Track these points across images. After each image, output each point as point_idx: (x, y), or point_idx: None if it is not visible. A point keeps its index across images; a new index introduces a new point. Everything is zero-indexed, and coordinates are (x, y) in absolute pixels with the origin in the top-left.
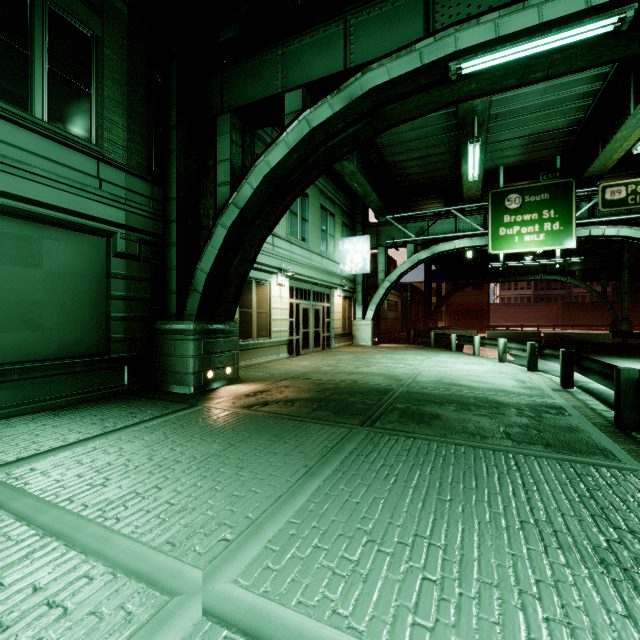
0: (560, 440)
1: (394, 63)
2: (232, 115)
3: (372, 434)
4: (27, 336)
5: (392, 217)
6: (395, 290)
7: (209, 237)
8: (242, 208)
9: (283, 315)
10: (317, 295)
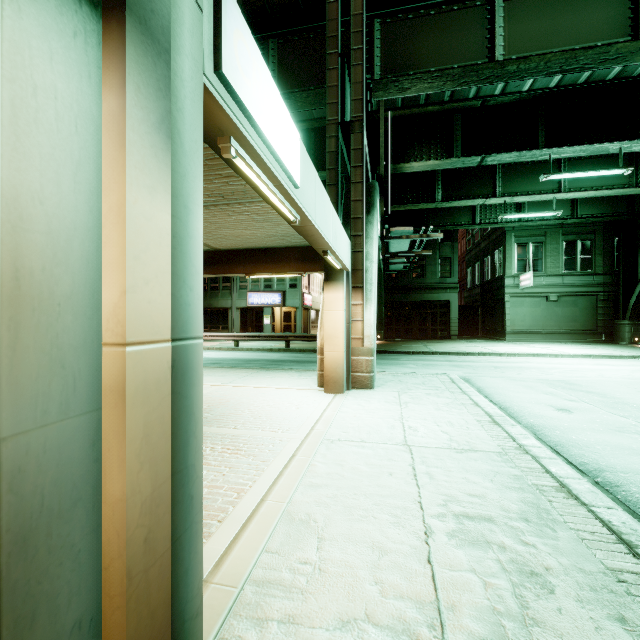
0: None
1: None
2: None
3: None
4: (574, 324)
5: None
6: None
7: (633, 292)
8: None
9: None
10: None
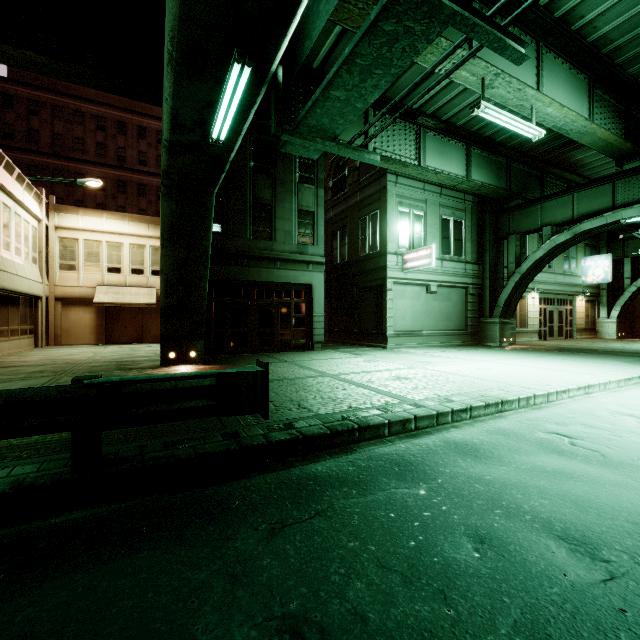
0: None
1: (594, 221)
2: (516, 235)
3: (580, 353)
4: (449, 323)
5: (638, 233)
6: None
7: (505, 285)
8: (522, 274)
9: (535, 315)
10: (560, 301)
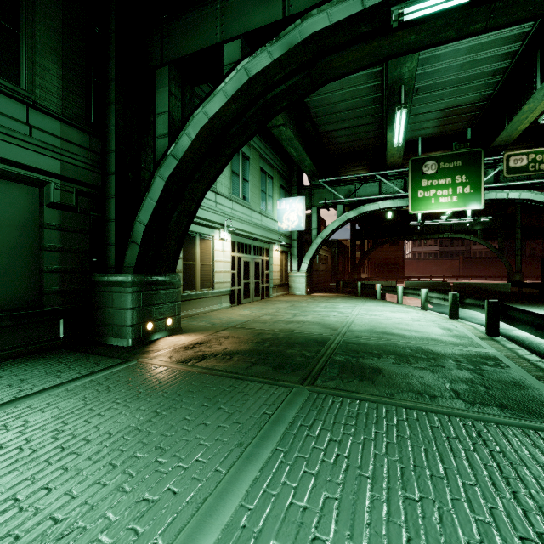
0: (513, 399)
1: (335, 8)
2: (171, 67)
3: (314, 395)
4: None
5: (324, 181)
6: (325, 246)
7: (148, 189)
8: (180, 159)
9: (225, 267)
10: (257, 249)
